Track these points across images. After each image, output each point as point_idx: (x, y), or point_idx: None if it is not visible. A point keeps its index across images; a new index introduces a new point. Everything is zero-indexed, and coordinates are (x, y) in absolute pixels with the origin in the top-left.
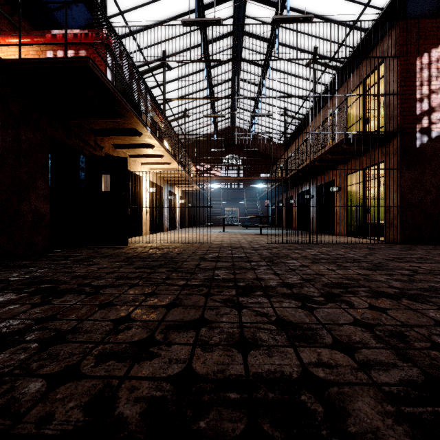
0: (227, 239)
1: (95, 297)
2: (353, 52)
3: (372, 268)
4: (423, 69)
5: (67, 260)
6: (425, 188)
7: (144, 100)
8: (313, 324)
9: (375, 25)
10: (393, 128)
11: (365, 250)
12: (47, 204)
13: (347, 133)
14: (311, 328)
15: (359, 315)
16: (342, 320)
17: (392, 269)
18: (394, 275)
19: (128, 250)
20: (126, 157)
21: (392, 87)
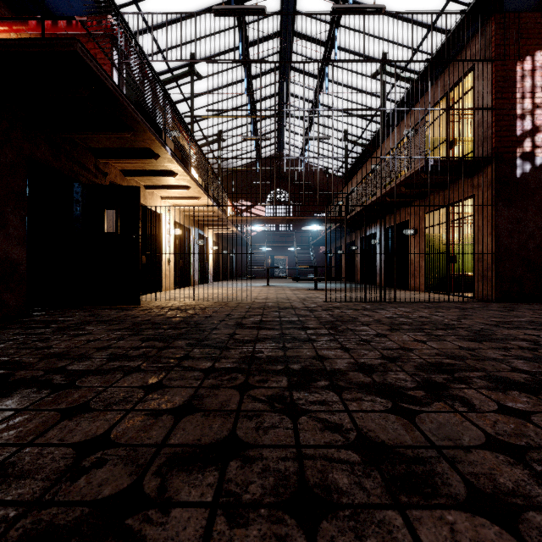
0: (273, 296)
1: (63, 394)
2: (436, 53)
3: (475, 338)
4: (525, 76)
5: (47, 327)
6: (528, 230)
7: (161, 110)
8: (421, 449)
9: (459, 25)
10: (487, 153)
11: (455, 311)
12: (24, 249)
13: (429, 158)
14: (421, 457)
15: (491, 426)
16: (465, 437)
17: (503, 340)
18: (510, 349)
19: (139, 312)
20: (138, 187)
21: (485, 100)
